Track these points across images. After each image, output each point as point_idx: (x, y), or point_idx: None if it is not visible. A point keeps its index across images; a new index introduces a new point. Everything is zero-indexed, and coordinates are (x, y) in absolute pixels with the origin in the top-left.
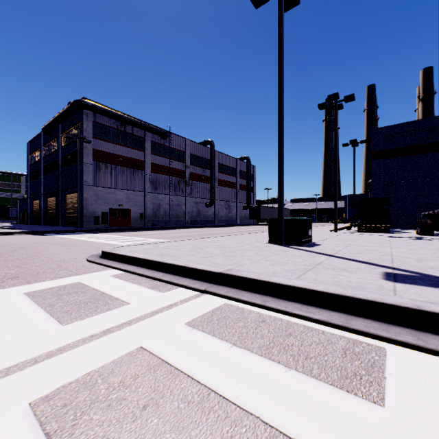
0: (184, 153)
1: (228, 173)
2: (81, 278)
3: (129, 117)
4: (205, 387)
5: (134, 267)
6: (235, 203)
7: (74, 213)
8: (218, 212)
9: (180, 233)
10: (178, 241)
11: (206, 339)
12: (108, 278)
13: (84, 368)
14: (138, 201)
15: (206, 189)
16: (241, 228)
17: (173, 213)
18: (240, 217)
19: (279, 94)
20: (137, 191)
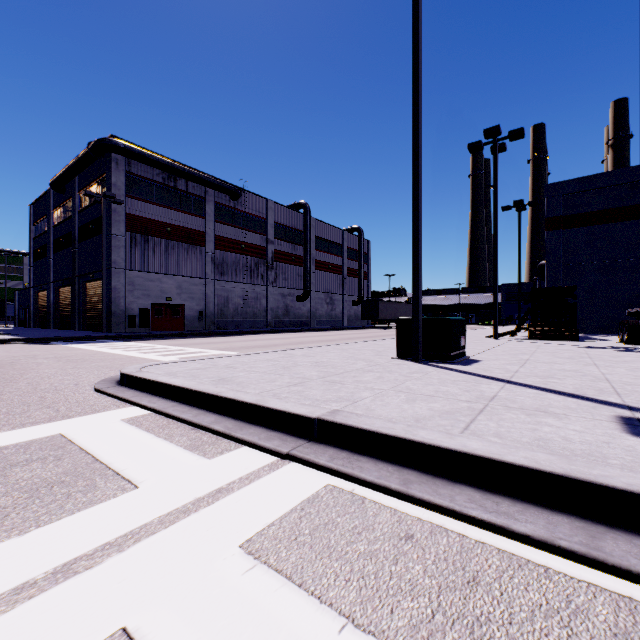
0: (264, 222)
1: (331, 251)
2: (68, 426)
3: (181, 166)
4: None
5: (169, 404)
6: (341, 296)
7: (98, 311)
8: (316, 310)
9: (258, 341)
10: (250, 354)
11: (283, 598)
12: (116, 424)
13: None
14: (196, 292)
15: (298, 275)
16: (349, 333)
17: (248, 311)
18: (348, 316)
19: (414, 116)
20: (194, 278)
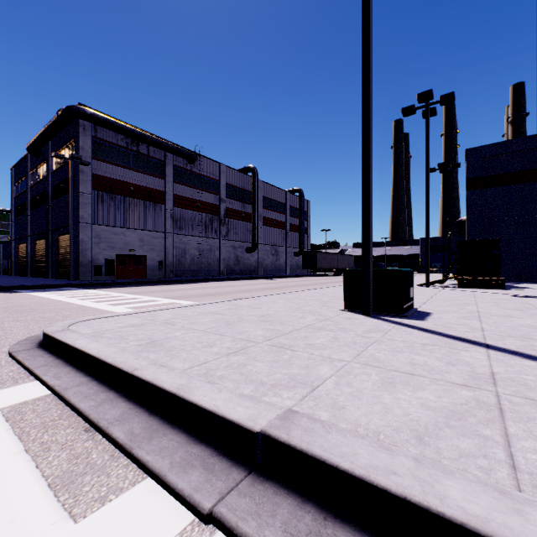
0: (218, 183)
1: (276, 209)
2: None
3: (143, 132)
4: None
5: (76, 380)
6: (284, 248)
7: (68, 261)
8: (262, 260)
9: (209, 289)
10: (196, 305)
11: None
12: None
13: None
14: (156, 244)
15: (247, 230)
16: (292, 281)
17: (203, 261)
18: (290, 265)
19: (364, 59)
20: (155, 232)
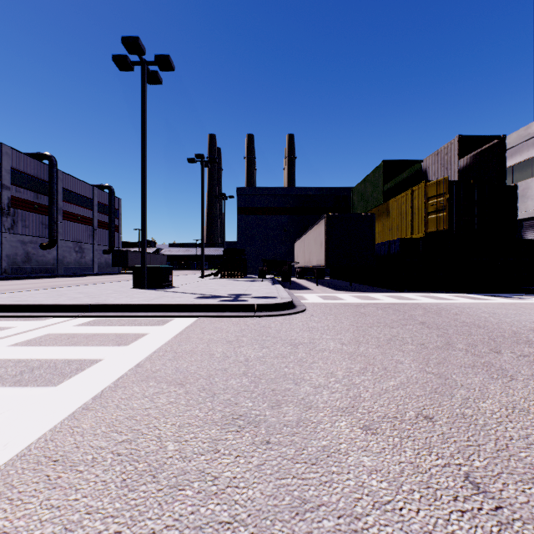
0: None
1: (81, 203)
2: None
3: None
4: (94, 333)
5: None
6: (92, 245)
7: None
8: (63, 257)
9: (4, 286)
10: (20, 291)
11: (89, 327)
12: None
13: (22, 340)
14: None
15: (42, 223)
16: (101, 278)
17: None
18: (99, 263)
19: (143, 160)
20: None
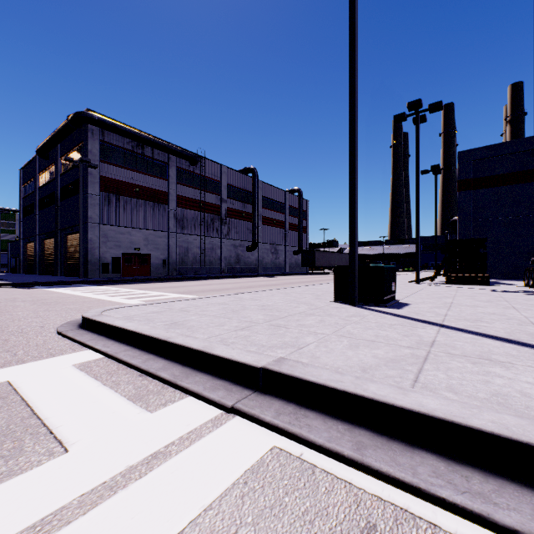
0: (219, 184)
1: (275, 209)
2: (19, 372)
3: (148, 136)
4: None
5: (121, 348)
6: (284, 246)
7: (77, 259)
8: (262, 258)
9: (212, 285)
10: (204, 298)
11: None
12: (66, 370)
13: None
14: (160, 243)
15: (248, 229)
16: (291, 278)
17: (205, 259)
18: (290, 264)
19: (351, 84)
20: (159, 231)
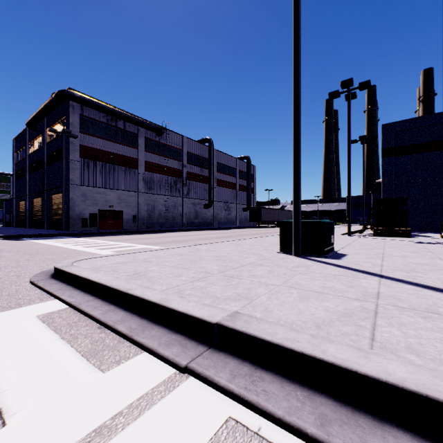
0: (180, 152)
1: (228, 173)
2: None
3: (120, 111)
4: None
5: (85, 298)
6: (235, 204)
7: (60, 215)
8: (217, 214)
9: (174, 237)
10: (166, 249)
11: None
12: (29, 322)
13: None
14: (131, 202)
15: (205, 190)
16: (241, 231)
17: (169, 215)
18: (240, 219)
19: (295, 60)
20: (130, 191)
